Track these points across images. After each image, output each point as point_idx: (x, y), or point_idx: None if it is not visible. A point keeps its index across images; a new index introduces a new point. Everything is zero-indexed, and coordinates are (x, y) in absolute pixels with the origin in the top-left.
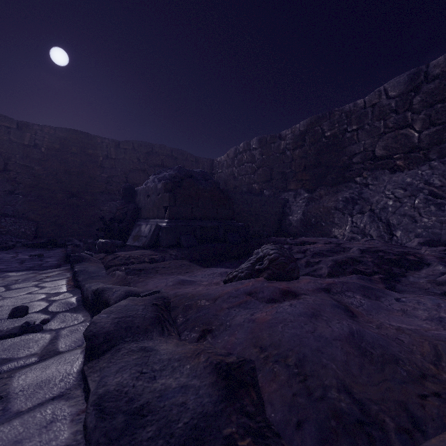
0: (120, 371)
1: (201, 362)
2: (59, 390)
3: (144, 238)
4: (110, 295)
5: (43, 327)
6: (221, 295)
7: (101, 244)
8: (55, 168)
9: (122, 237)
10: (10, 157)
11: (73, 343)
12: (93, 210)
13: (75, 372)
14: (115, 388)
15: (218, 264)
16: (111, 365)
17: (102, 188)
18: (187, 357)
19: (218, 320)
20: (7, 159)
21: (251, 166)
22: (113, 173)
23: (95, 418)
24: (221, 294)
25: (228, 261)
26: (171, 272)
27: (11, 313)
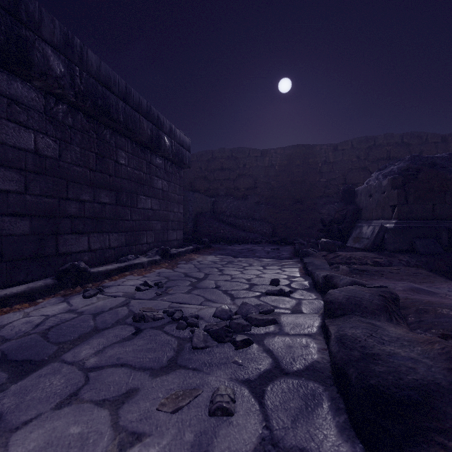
0: (353, 327)
1: (435, 348)
2: (308, 332)
3: (366, 240)
4: (338, 281)
5: (290, 295)
6: None
7: (323, 243)
8: (284, 180)
9: (341, 238)
10: (257, 177)
11: (311, 310)
12: (313, 214)
13: (316, 326)
14: (350, 335)
15: None
16: (345, 323)
17: (321, 192)
18: (417, 342)
19: None
20: (255, 180)
21: None
22: (330, 177)
23: (337, 347)
24: None
25: None
26: (401, 278)
27: (271, 282)
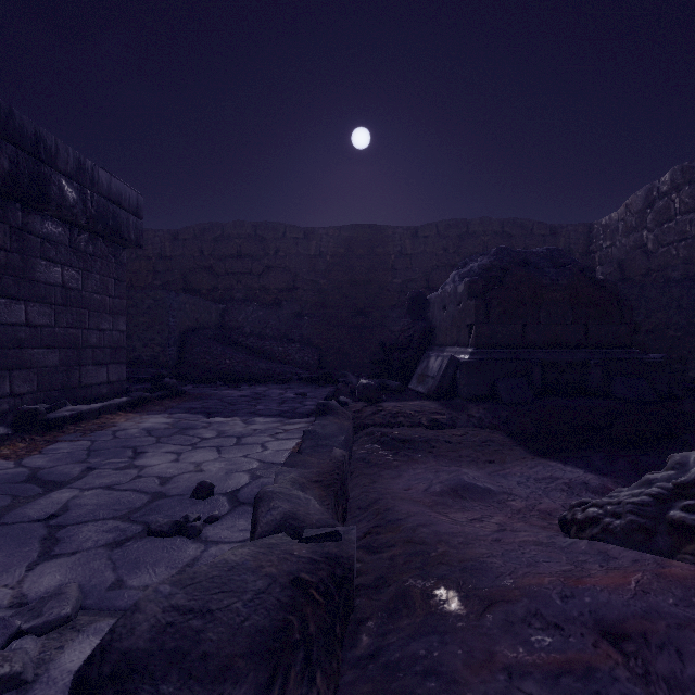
0: None
1: None
2: None
3: (431, 380)
4: (262, 514)
5: (203, 530)
6: (508, 595)
7: (361, 387)
8: (340, 279)
9: (404, 375)
10: (298, 272)
11: None
12: (382, 332)
13: None
14: None
15: (572, 453)
16: None
17: (394, 300)
18: None
19: None
20: (295, 276)
21: (694, 220)
22: (408, 277)
23: None
24: (514, 589)
25: (602, 451)
26: (458, 455)
27: (195, 490)
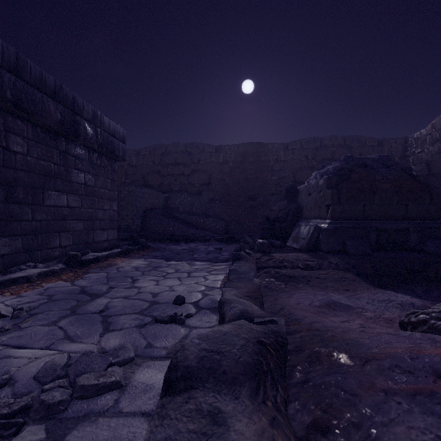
0: None
1: None
2: (152, 406)
3: (302, 240)
4: (227, 310)
5: (185, 321)
6: (378, 356)
7: (259, 244)
8: (238, 177)
9: (283, 237)
10: (212, 173)
11: None
12: (265, 210)
13: None
14: None
15: (400, 286)
16: (165, 423)
17: (273, 190)
18: None
19: (356, 410)
20: (210, 176)
21: None
22: (282, 175)
23: None
24: (380, 354)
25: (421, 285)
26: (325, 285)
27: (175, 300)
